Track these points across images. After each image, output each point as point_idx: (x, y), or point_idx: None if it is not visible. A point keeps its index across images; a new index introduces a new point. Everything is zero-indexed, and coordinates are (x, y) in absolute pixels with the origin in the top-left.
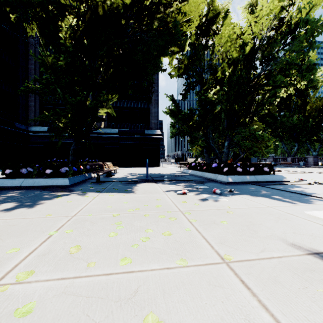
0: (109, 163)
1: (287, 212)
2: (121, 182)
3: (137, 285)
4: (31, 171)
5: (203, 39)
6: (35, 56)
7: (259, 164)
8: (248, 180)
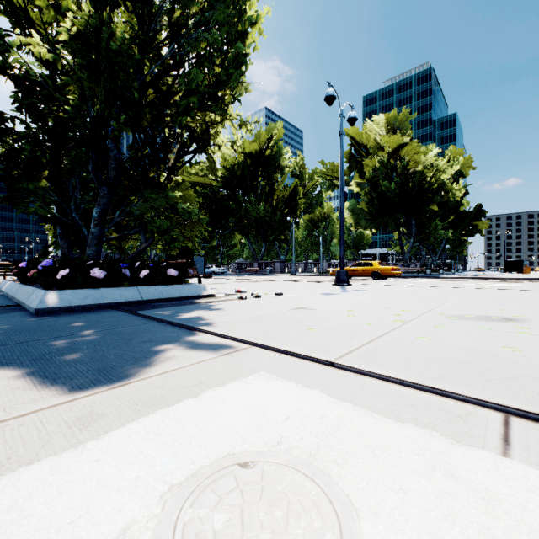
0: None
1: None
2: None
3: None
4: None
5: None
6: None
7: (160, 262)
8: (116, 300)
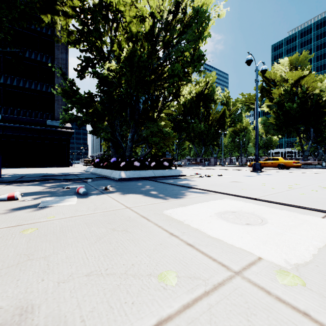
0: None
1: (142, 215)
2: None
3: None
4: None
5: (108, 12)
6: None
7: (160, 158)
8: (145, 176)
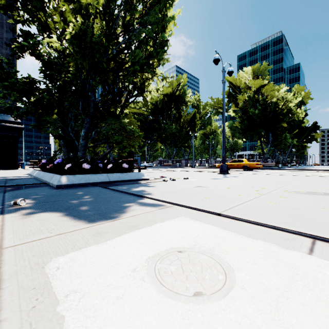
0: None
1: (2, 273)
2: None
3: None
4: None
5: None
6: None
7: (118, 160)
8: (96, 181)
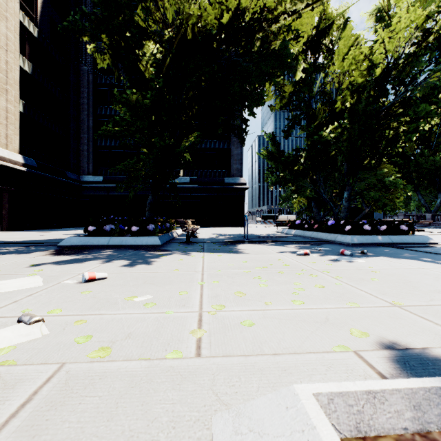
0: (189, 221)
1: None
2: (214, 243)
3: (324, 315)
4: (112, 229)
5: (311, 57)
6: (87, 88)
7: (394, 221)
8: (380, 242)
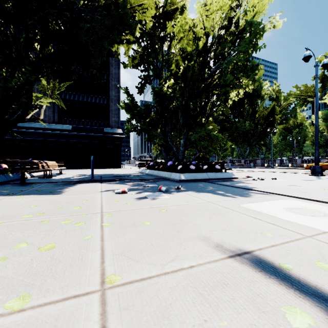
0: (51, 162)
1: (224, 206)
2: (57, 183)
3: None
4: None
5: (161, 32)
6: None
7: (212, 162)
8: (200, 178)
